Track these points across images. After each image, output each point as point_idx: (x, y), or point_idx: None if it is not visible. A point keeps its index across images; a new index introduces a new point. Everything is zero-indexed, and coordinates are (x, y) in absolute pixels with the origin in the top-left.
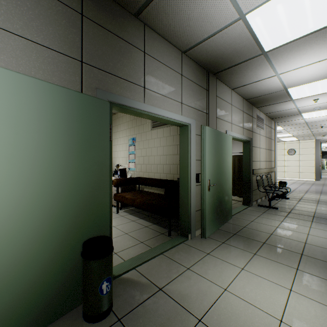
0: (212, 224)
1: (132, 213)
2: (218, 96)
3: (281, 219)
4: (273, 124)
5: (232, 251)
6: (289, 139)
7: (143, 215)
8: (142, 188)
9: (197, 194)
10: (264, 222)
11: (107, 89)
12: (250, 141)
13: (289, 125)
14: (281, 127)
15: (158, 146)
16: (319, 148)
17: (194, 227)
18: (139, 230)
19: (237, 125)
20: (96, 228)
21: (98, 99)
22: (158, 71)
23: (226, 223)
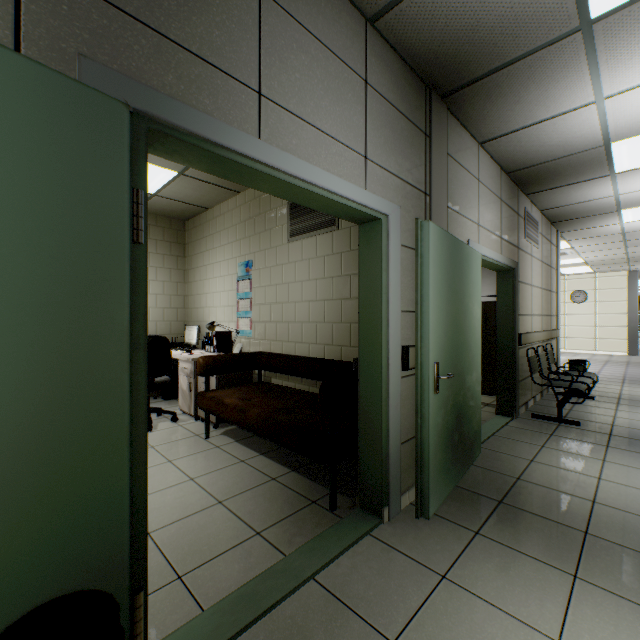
0: (443, 478)
1: (242, 439)
2: (451, 154)
3: (601, 455)
4: (554, 236)
5: (508, 564)
6: (575, 269)
7: (267, 444)
8: (267, 377)
9: (404, 401)
10: (561, 462)
11: (126, 69)
12: (515, 270)
13: (586, 238)
14: (567, 244)
15: (304, 280)
16: (636, 290)
17: (397, 488)
18: (255, 491)
19: (489, 231)
20: (70, 558)
21: (79, 85)
22: (302, 56)
23: (471, 467)
